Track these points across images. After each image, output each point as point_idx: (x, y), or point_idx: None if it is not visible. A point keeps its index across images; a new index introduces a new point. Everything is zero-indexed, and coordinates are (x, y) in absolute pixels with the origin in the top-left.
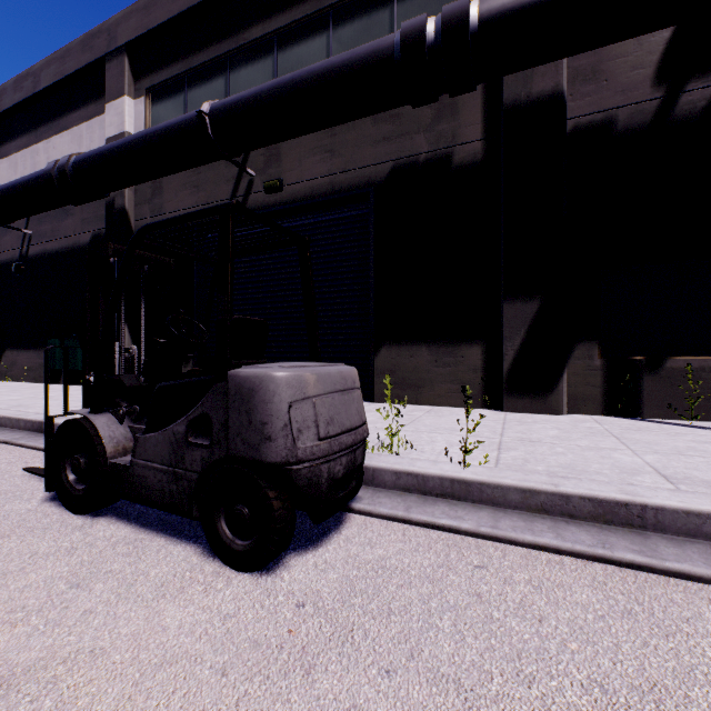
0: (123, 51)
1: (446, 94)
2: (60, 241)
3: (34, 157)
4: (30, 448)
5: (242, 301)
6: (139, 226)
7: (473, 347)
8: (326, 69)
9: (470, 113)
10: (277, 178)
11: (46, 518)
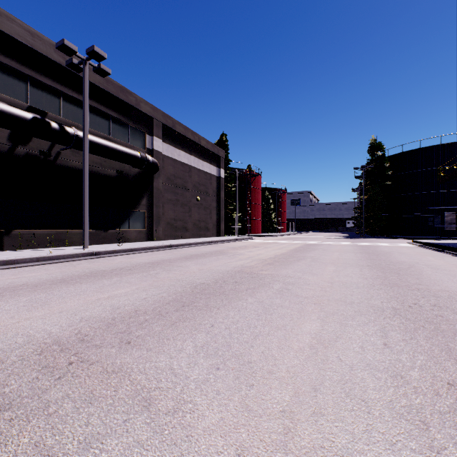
0: None
1: None
2: None
3: None
4: None
5: None
6: None
7: None
8: None
9: None
10: None
11: None
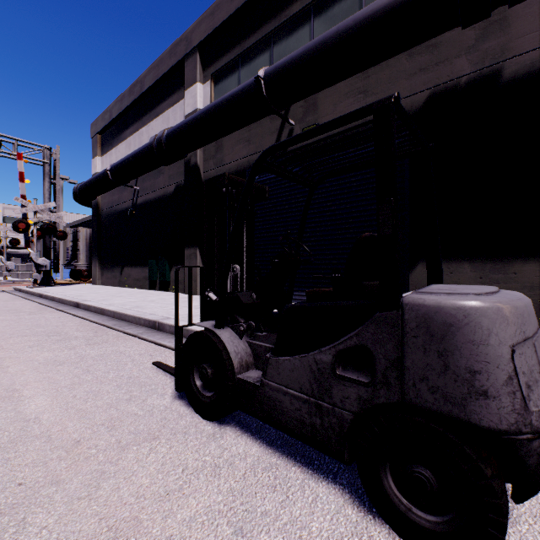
0: (196, 50)
1: (493, 11)
2: (155, 192)
3: (140, 137)
4: (150, 342)
5: (283, 228)
6: (206, 176)
7: (529, 263)
8: (371, 12)
9: (525, 23)
10: (313, 123)
11: (181, 419)
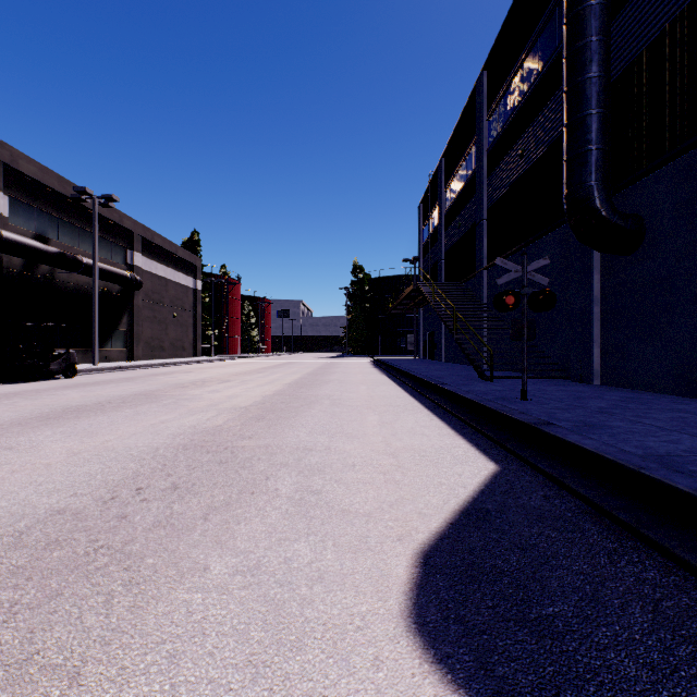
0: None
1: None
2: None
3: None
4: None
5: None
6: None
7: None
8: None
9: None
10: None
11: (35, 383)
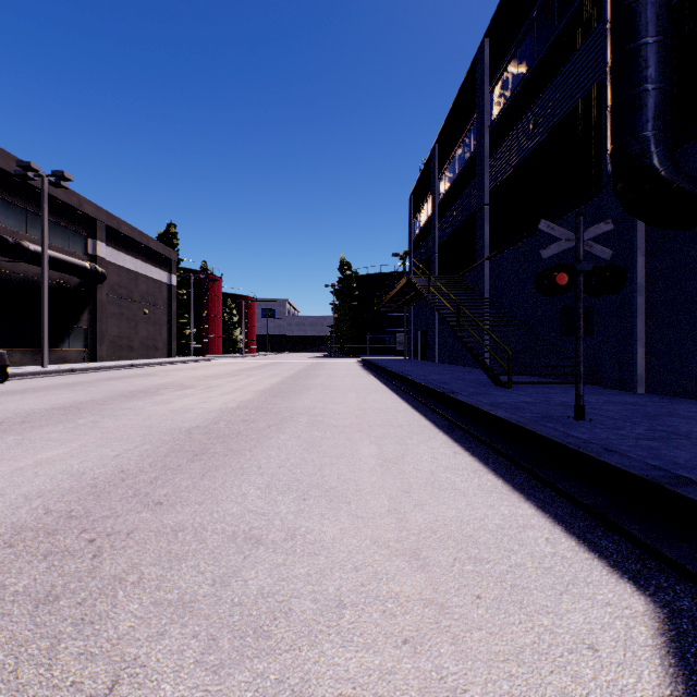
0: None
1: None
2: None
3: None
4: None
5: None
6: None
7: None
8: None
9: None
10: None
11: None
